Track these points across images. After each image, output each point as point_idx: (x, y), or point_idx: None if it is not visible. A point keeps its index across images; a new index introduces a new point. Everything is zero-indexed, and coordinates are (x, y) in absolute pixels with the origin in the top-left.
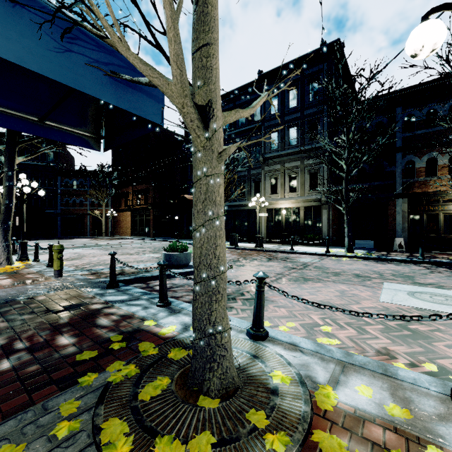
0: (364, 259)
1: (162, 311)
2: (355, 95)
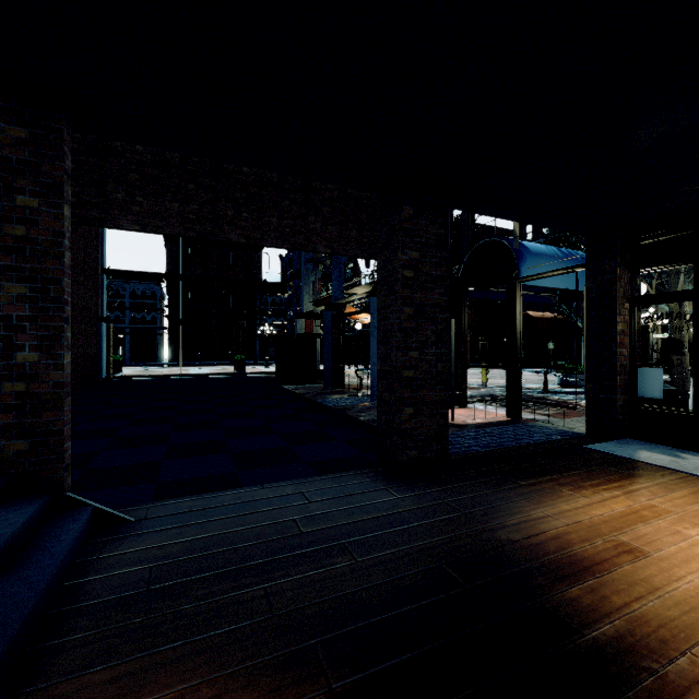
0: None
1: None
2: None
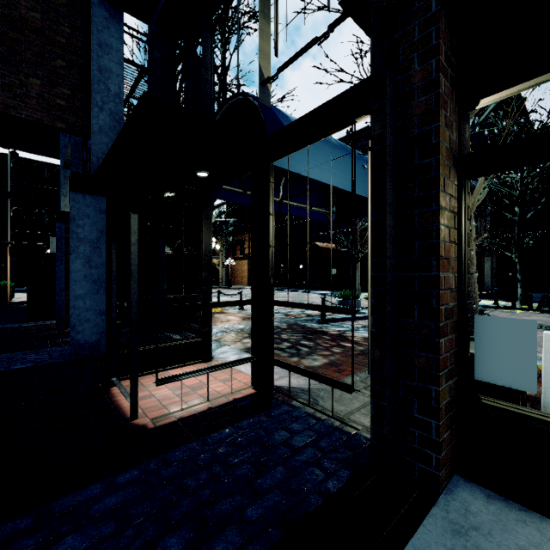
0: (543, 312)
1: None
2: (525, 115)
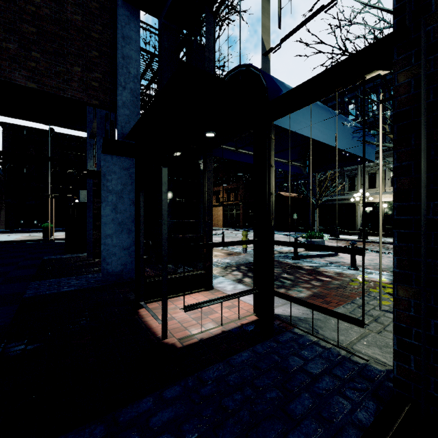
0: None
1: (359, 272)
2: None
